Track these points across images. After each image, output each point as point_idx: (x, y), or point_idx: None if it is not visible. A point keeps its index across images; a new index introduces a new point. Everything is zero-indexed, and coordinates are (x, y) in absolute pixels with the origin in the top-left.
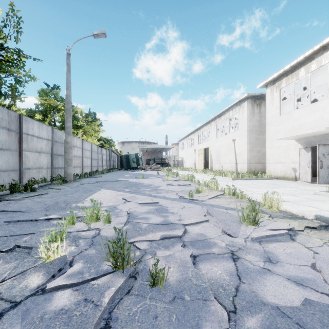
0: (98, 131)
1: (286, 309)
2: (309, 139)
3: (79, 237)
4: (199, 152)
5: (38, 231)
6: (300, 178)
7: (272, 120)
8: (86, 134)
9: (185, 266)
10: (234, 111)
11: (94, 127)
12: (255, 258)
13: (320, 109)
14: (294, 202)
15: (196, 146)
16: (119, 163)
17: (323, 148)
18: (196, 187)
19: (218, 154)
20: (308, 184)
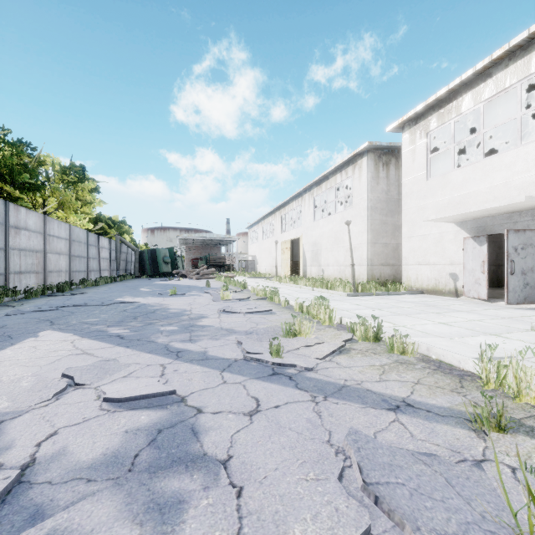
0: (91, 203)
1: None
2: (481, 221)
3: None
4: (283, 247)
5: None
6: (466, 292)
7: (412, 188)
8: (64, 208)
9: None
10: (344, 174)
11: (82, 195)
12: None
13: (502, 167)
14: (531, 361)
15: (278, 235)
16: (136, 264)
17: (514, 237)
18: (284, 316)
19: (316, 250)
20: (484, 303)
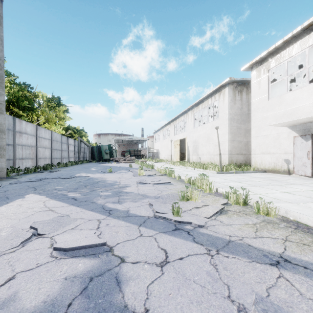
0: (63, 119)
1: None
2: (306, 125)
3: None
4: (175, 144)
5: None
6: (296, 171)
7: (258, 105)
8: (48, 122)
9: None
10: (213, 98)
11: (59, 114)
12: None
13: None
14: None
15: (172, 137)
16: (89, 154)
17: None
18: (178, 186)
19: (196, 145)
20: (309, 178)
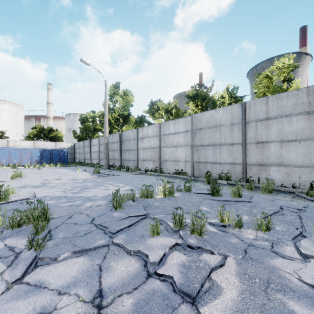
0: None
1: (78, 249)
2: None
3: (276, 243)
4: None
5: (312, 232)
6: None
7: None
8: None
9: (147, 247)
10: None
11: None
12: (66, 310)
13: None
14: None
15: None
16: None
17: None
18: None
19: None
20: None
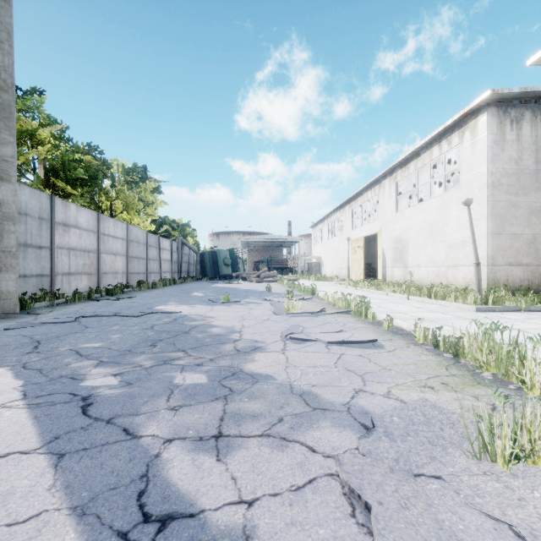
0: (152, 204)
1: None
2: None
3: None
4: (355, 246)
5: None
6: None
7: None
8: (128, 210)
9: None
10: (446, 144)
11: (145, 196)
12: None
13: None
14: None
15: (348, 233)
16: (197, 267)
17: None
18: (406, 356)
19: (401, 248)
20: None
